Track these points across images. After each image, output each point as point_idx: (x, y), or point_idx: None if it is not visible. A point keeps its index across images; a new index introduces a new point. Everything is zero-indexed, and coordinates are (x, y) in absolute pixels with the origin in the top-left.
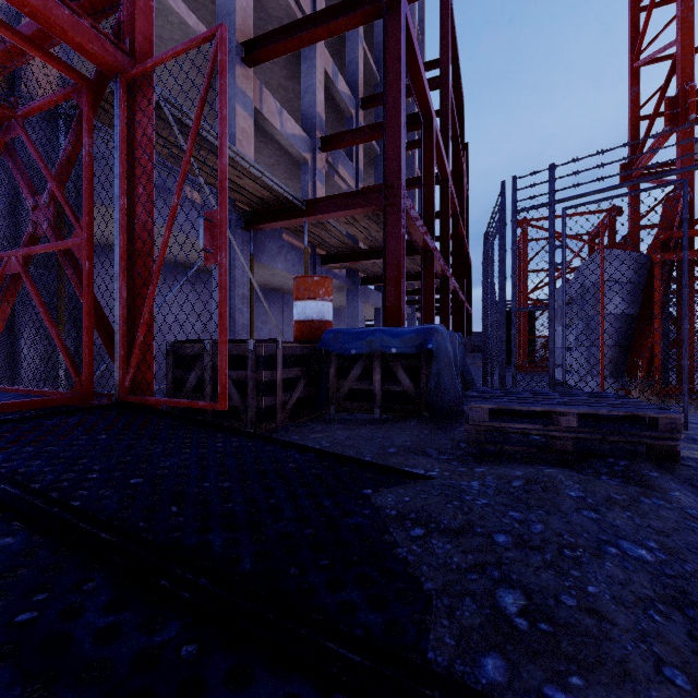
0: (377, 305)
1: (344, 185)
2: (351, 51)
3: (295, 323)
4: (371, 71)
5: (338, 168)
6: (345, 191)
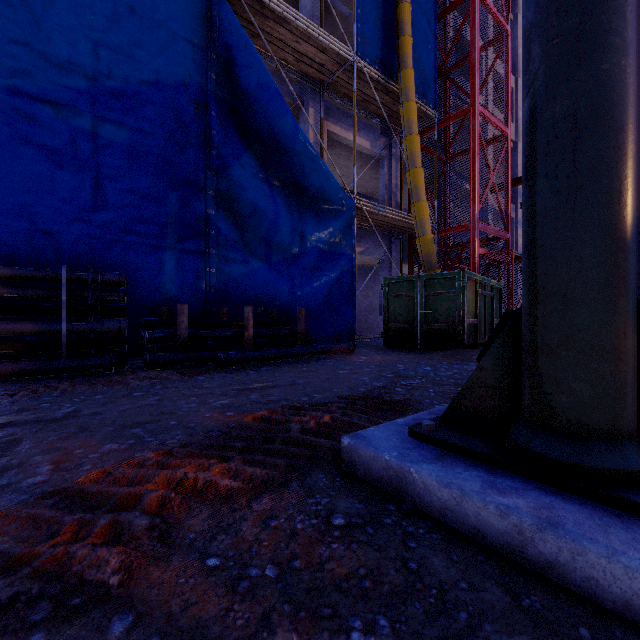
0: None
1: None
2: None
3: None
4: None
5: None
6: None
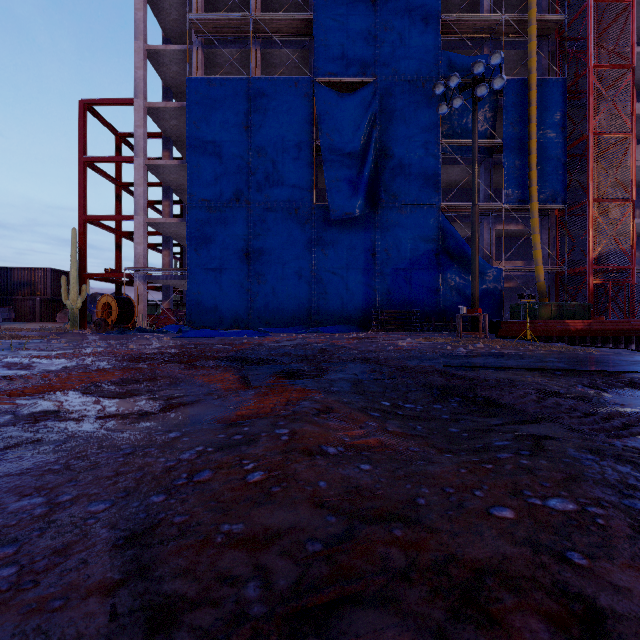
0: None
1: None
2: None
3: None
4: None
5: None
6: None
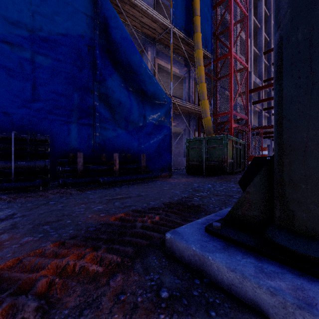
0: (268, 144)
1: (257, 109)
2: (259, 66)
3: (260, 154)
4: (266, 65)
5: (256, 106)
6: (257, 111)
